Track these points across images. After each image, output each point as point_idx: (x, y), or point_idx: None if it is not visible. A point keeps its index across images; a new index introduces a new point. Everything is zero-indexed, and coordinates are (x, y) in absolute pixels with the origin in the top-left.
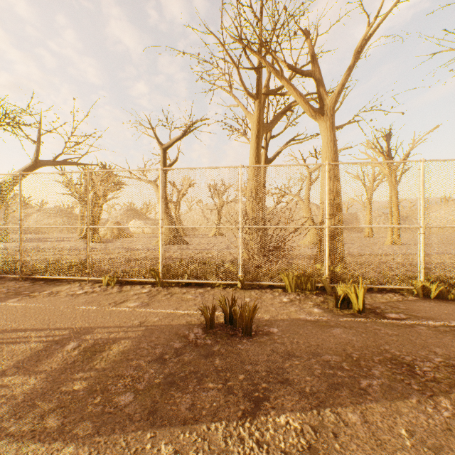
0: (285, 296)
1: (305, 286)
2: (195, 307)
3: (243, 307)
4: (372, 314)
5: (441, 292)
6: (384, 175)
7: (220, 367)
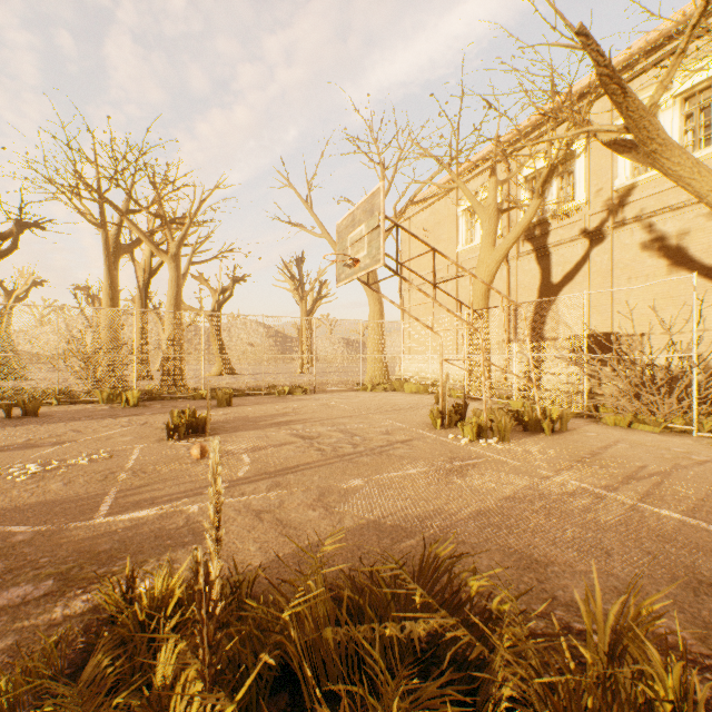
0: (94, 405)
1: (117, 399)
2: (1, 414)
3: (35, 402)
4: (142, 407)
5: (211, 395)
6: (298, 301)
7: (7, 423)
